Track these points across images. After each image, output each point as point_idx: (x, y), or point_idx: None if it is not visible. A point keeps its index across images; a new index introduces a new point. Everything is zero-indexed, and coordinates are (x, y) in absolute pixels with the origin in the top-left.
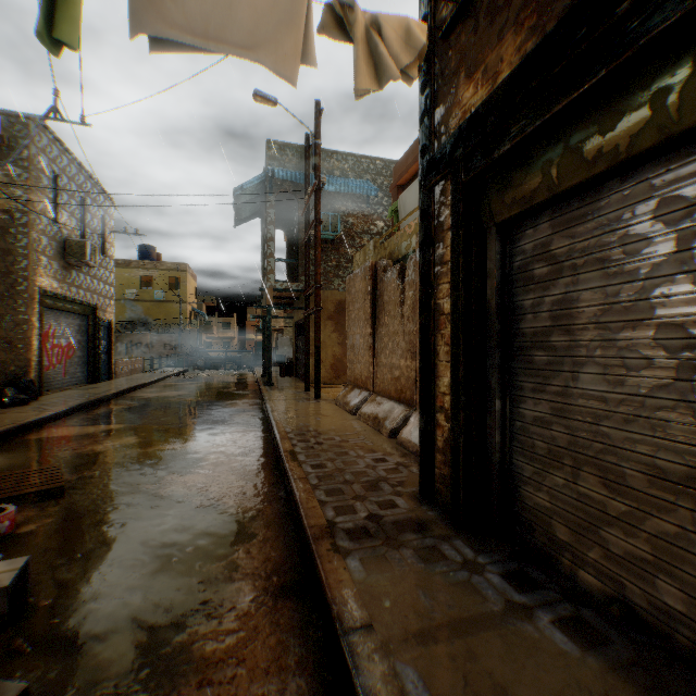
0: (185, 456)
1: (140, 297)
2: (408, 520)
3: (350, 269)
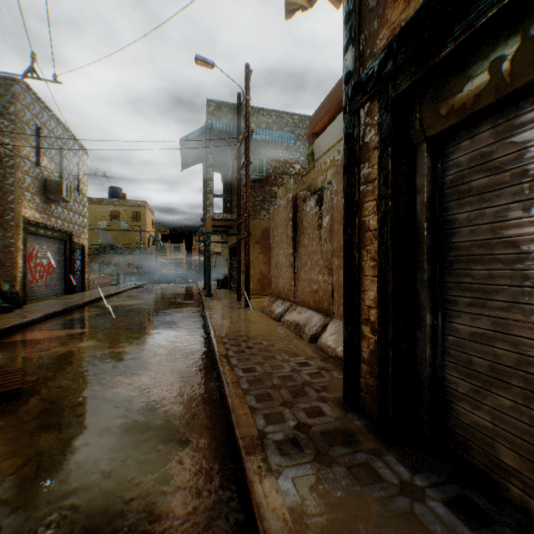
0: (134, 358)
1: (110, 227)
2: (336, 430)
3: (274, 203)
